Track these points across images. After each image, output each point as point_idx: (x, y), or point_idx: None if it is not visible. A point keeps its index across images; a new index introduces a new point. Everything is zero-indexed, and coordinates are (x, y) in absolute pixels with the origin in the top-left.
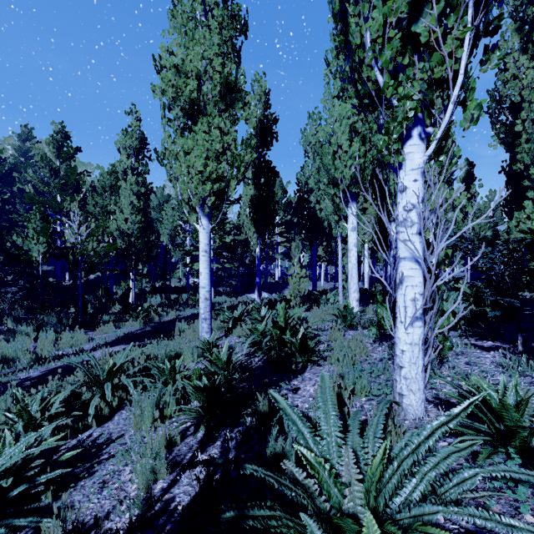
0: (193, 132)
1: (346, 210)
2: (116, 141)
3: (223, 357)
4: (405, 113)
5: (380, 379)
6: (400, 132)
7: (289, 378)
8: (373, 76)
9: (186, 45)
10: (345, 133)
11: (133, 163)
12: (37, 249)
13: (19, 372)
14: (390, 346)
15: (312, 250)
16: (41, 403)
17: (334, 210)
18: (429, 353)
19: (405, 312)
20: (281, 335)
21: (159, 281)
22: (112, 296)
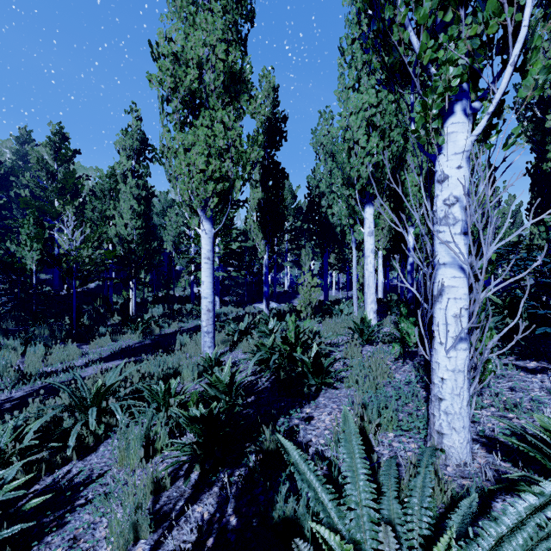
0: (194, 128)
1: (363, 213)
2: (115, 142)
3: (224, 378)
4: (448, 82)
5: (409, 407)
6: (440, 106)
7: (301, 404)
8: (406, 37)
9: (186, 31)
10: (361, 127)
11: (133, 166)
12: (30, 256)
13: (0, 392)
14: (415, 366)
15: (323, 258)
16: (14, 432)
17: (348, 214)
18: (476, 382)
19: (446, 331)
20: (291, 351)
21: (163, 290)
22: (111, 306)
